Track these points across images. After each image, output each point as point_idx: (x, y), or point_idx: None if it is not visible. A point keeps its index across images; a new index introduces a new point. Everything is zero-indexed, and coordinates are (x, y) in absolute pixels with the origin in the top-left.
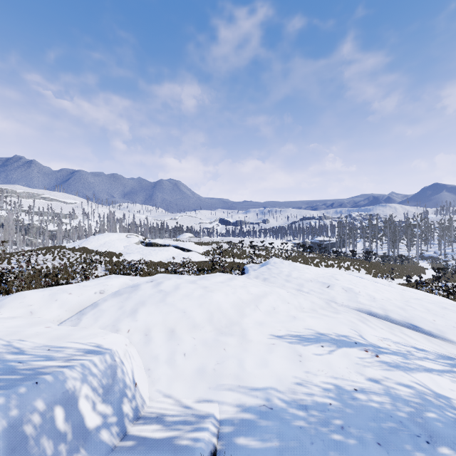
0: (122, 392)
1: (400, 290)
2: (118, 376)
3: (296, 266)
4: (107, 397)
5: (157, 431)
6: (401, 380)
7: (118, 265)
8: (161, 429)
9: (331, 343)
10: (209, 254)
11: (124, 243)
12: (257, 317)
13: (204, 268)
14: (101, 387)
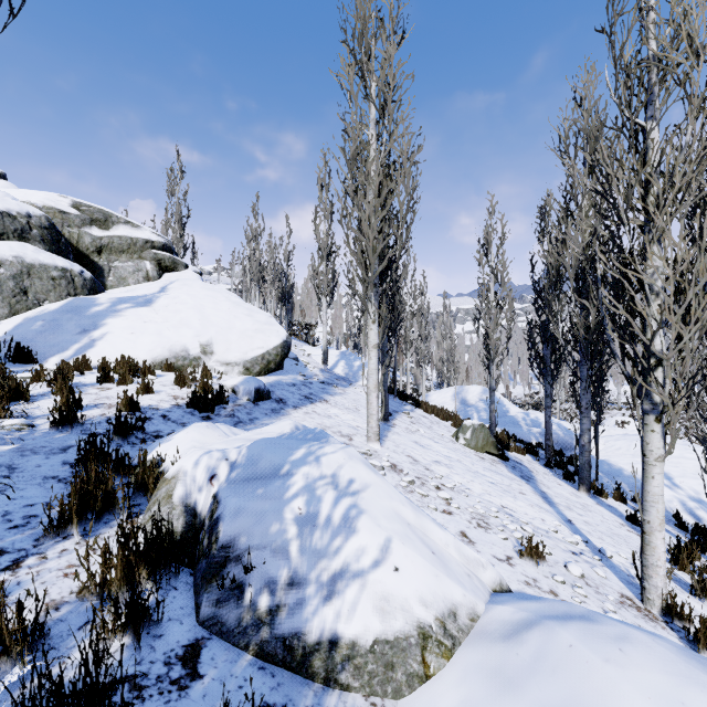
0: None
1: None
2: None
3: None
4: None
5: None
6: None
7: None
8: None
9: None
10: None
11: None
12: None
13: None
14: None
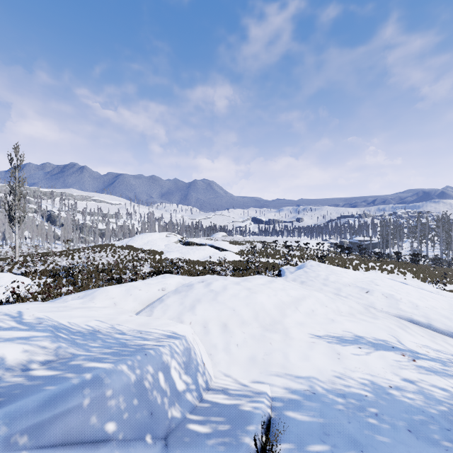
0: (196, 368)
1: (449, 298)
2: (192, 356)
3: (333, 269)
4: (187, 370)
5: (225, 399)
6: (436, 384)
7: (161, 263)
8: (227, 398)
9: (368, 346)
10: (243, 253)
11: (164, 242)
12: (297, 318)
13: (239, 268)
14: (183, 363)
